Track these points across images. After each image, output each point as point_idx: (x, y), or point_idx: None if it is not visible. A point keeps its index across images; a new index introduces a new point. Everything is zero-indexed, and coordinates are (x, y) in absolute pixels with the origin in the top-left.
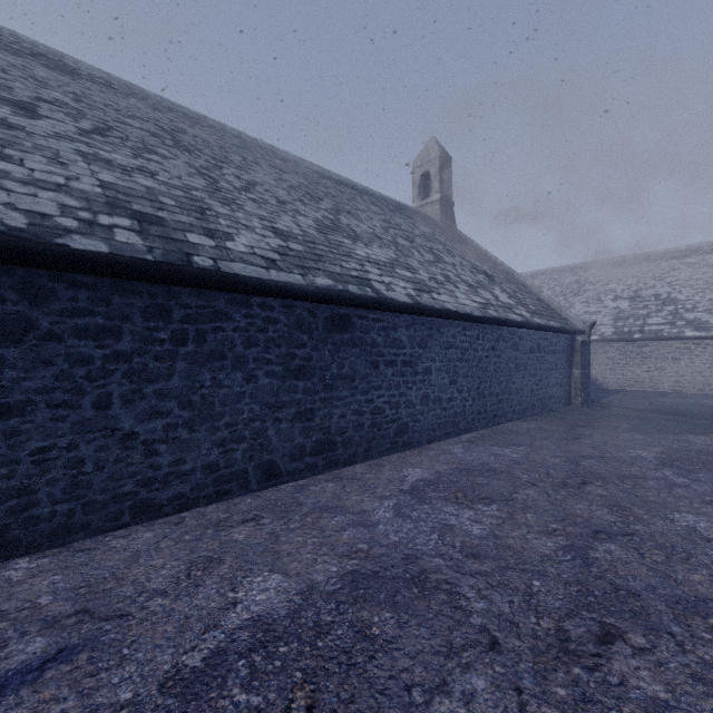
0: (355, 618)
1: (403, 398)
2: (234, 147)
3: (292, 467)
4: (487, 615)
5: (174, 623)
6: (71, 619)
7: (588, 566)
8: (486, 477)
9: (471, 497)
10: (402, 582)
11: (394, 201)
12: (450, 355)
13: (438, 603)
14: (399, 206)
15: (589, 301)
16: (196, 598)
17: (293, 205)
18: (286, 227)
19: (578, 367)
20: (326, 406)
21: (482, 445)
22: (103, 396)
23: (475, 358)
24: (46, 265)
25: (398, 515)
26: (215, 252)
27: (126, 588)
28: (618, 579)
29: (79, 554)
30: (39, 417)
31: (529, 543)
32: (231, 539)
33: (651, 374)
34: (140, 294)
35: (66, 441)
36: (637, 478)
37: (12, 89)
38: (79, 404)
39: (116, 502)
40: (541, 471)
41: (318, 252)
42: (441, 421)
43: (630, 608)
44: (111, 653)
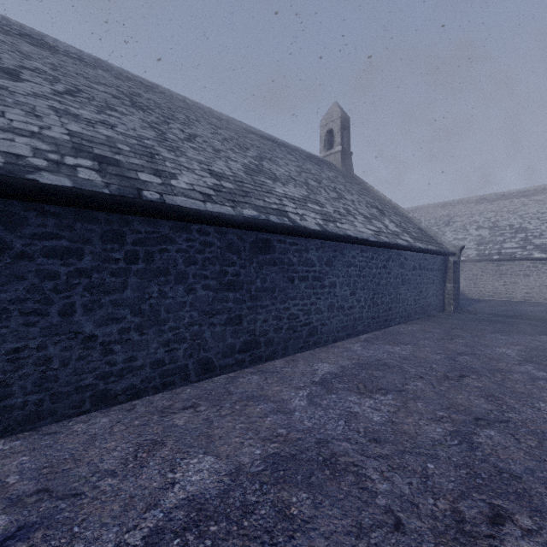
0: (276, 499)
1: (314, 306)
2: (179, 108)
3: (224, 362)
4: (390, 496)
5: (120, 502)
6: (32, 498)
7: (473, 450)
8: (381, 371)
9: (370, 388)
10: (316, 464)
11: (305, 151)
12: (351, 272)
13: (347, 484)
14: (309, 156)
15: (457, 230)
16: (140, 478)
17: (226, 153)
18: (220, 170)
19: (451, 281)
20: (252, 312)
21: (377, 343)
22: (67, 305)
23: (370, 274)
24: (18, 197)
25: (311, 403)
26: (161, 188)
27: (82, 469)
28: (501, 463)
29: (46, 437)
30: (13, 323)
31: (421, 428)
32: (172, 424)
33: (506, 287)
34: (99, 221)
35: (36, 343)
36: (505, 372)
37: (1, 59)
38: (47, 312)
39: (78, 393)
40: (426, 366)
41: (245, 189)
42: (344, 325)
43: (514, 490)
44: (64, 531)
